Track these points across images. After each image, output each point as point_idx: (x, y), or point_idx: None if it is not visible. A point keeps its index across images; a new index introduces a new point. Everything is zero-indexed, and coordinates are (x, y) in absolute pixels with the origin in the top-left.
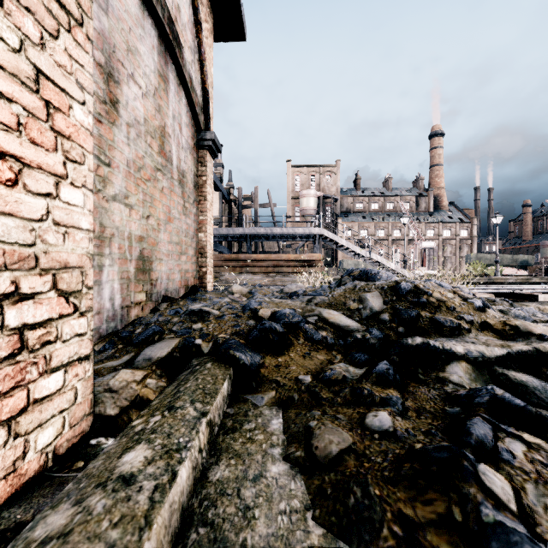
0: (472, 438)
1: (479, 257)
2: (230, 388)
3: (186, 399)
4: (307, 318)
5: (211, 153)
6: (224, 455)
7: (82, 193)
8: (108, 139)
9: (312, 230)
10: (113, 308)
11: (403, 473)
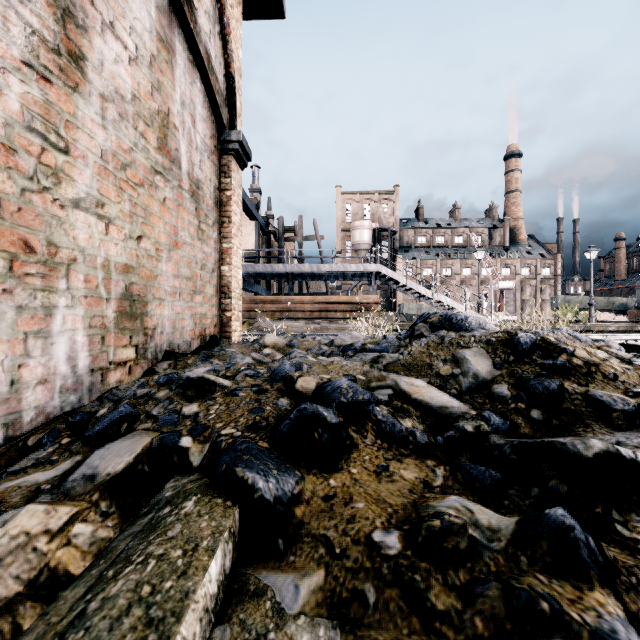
0: None
1: (567, 299)
2: (231, 555)
3: None
4: (375, 392)
5: (238, 161)
6: None
7: None
8: (64, 112)
9: (367, 267)
10: (74, 373)
11: None
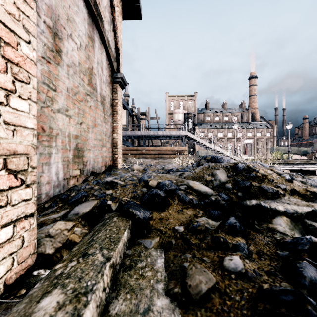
0: (306, 281)
1: (278, 148)
2: (129, 234)
3: (96, 247)
4: (180, 186)
5: (120, 86)
6: (122, 290)
7: (28, 103)
8: (54, 74)
9: (180, 133)
10: (58, 180)
11: (258, 312)
